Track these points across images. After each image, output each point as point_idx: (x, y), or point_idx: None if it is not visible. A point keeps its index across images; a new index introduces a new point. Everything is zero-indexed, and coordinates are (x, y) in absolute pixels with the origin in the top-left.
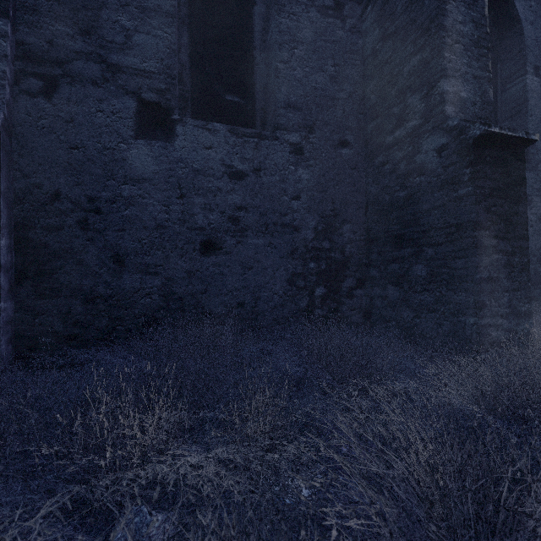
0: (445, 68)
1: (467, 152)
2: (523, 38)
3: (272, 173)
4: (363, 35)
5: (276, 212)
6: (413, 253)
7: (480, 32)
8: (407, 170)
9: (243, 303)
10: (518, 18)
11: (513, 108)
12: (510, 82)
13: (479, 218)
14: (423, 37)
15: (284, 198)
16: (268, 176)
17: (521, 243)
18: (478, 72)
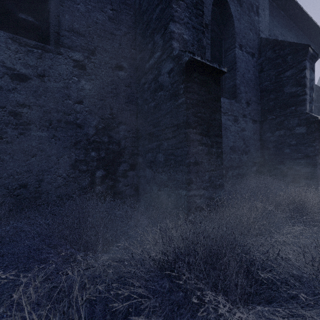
0: (172, 15)
1: (182, 73)
2: (234, 27)
3: (56, 80)
4: None
5: (60, 112)
6: (158, 145)
7: None
8: (155, 87)
9: (25, 184)
10: (231, 15)
11: (230, 66)
12: (228, 51)
13: (189, 120)
14: None
15: (68, 101)
16: (52, 82)
17: (217, 139)
18: (196, 25)
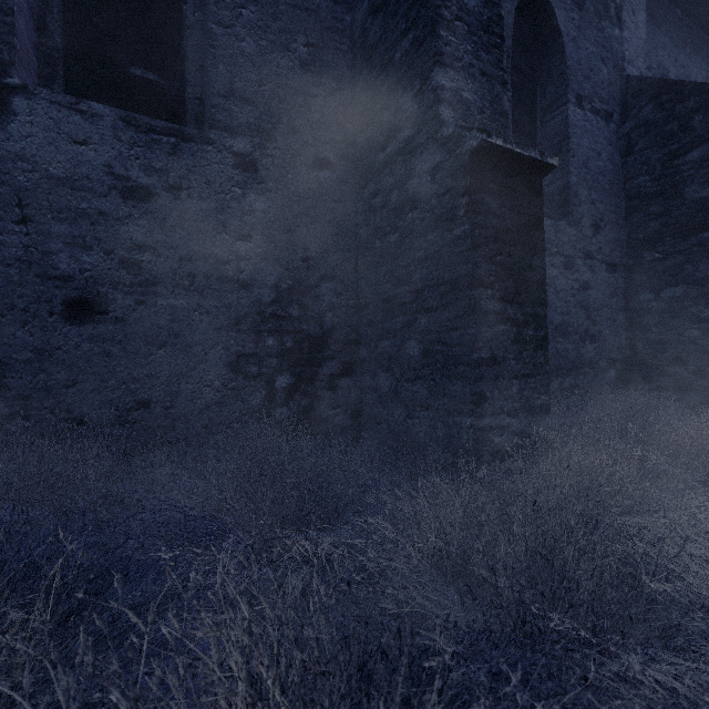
0: (440, 52)
1: (464, 173)
2: (564, 57)
3: (203, 196)
4: (352, 8)
5: (210, 258)
6: (406, 323)
7: (492, 13)
8: (398, 202)
9: (148, 401)
10: (559, 30)
11: (554, 146)
12: (550, 112)
13: (478, 270)
14: (416, 7)
15: (223, 236)
16: (195, 199)
17: (536, 309)
18: (489, 68)
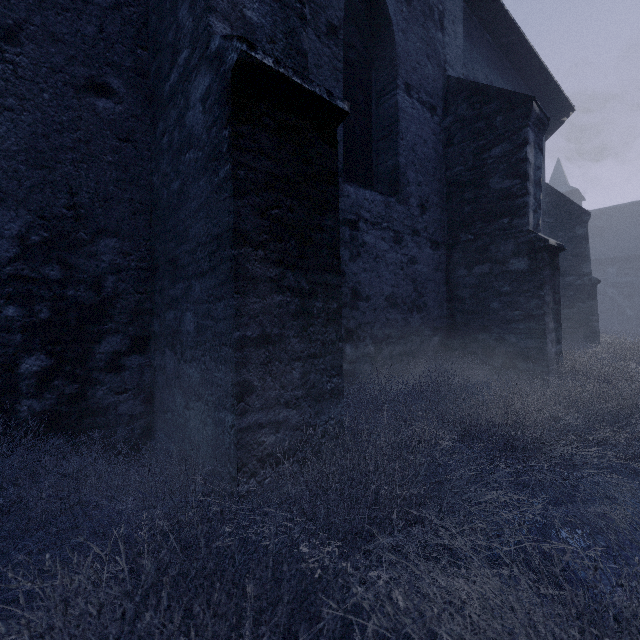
0: None
1: (227, 97)
2: (395, 45)
3: None
4: None
5: None
6: (184, 290)
7: None
8: (179, 141)
9: None
10: (389, 18)
11: (387, 127)
12: (384, 95)
13: (243, 224)
14: None
15: None
16: None
17: (327, 277)
18: None
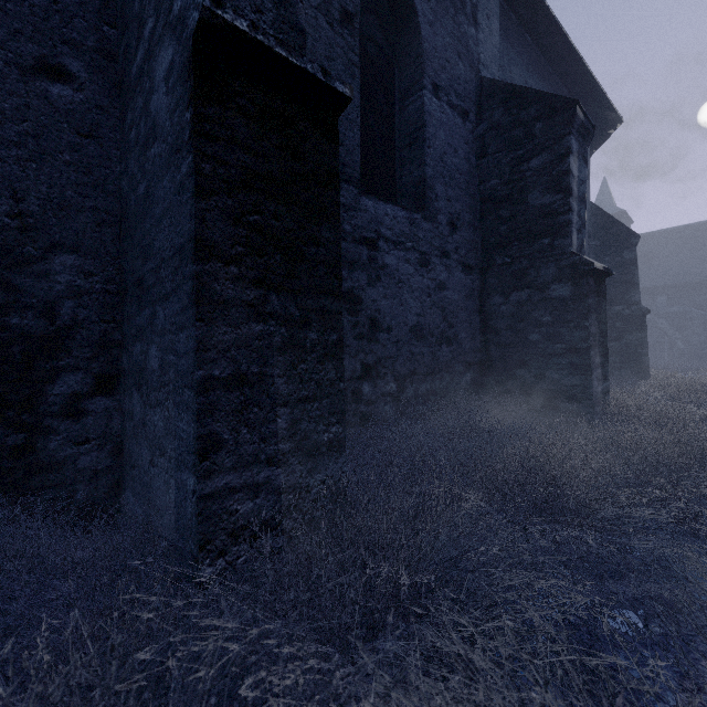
0: None
1: (189, 69)
2: (421, 39)
3: None
4: None
5: None
6: (149, 318)
7: None
8: (145, 134)
9: None
10: (414, 7)
11: (412, 133)
12: (408, 97)
13: (209, 232)
14: None
15: None
16: None
17: (324, 301)
18: None
